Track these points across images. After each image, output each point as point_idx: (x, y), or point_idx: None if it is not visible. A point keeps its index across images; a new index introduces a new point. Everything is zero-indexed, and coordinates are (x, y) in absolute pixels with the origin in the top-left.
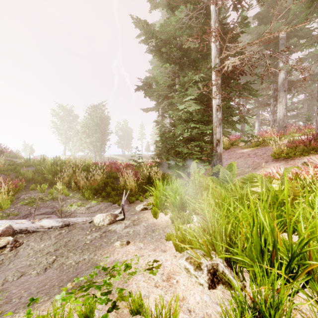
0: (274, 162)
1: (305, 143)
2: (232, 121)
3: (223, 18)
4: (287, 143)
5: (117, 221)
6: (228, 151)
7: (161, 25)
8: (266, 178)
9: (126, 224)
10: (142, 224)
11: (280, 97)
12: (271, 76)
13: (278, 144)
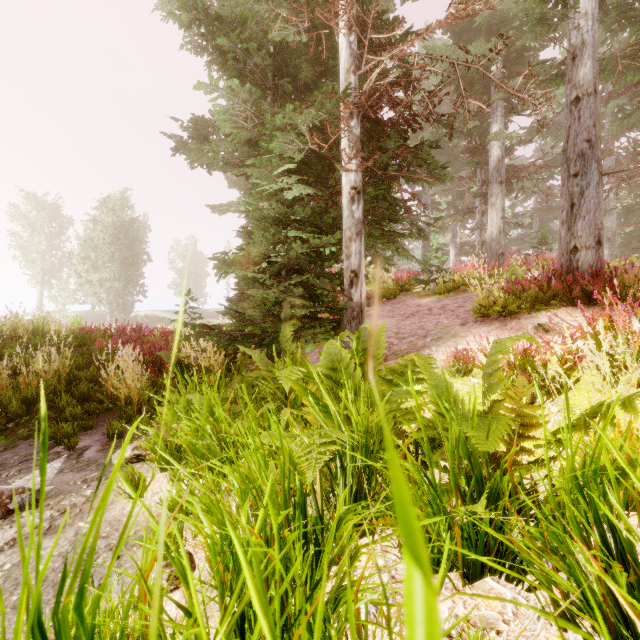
0: (479, 324)
1: (539, 285)
2: (392, 232)
3: None
4: (506, 284)
5: (7, 516)
6: (392, 303)
7: None
8: (456, 363)
9: (23, 529)
10: (77, 525)
11: (493, 194)
12: (476, 154)
13: (487, 289)
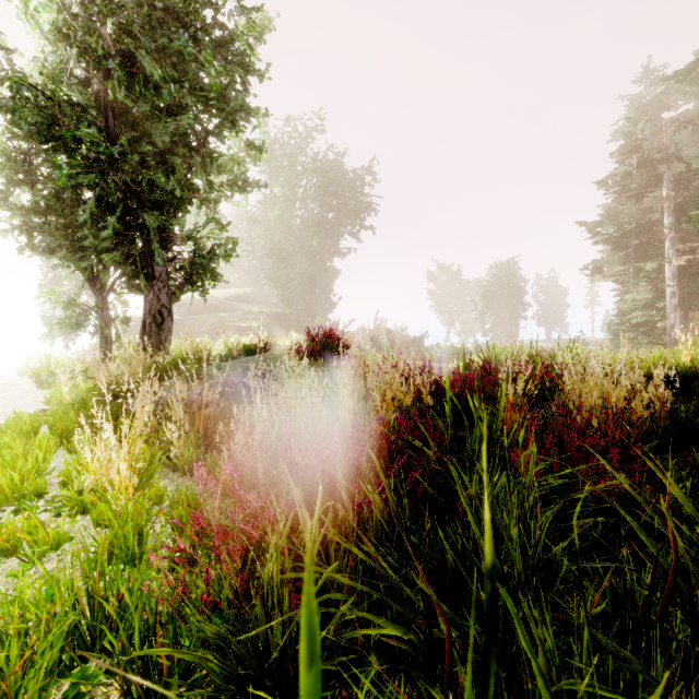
0: None
1: None
2: None
3: (696, 186)
4: None
5: None
6: None
7: (609, 219)
8: None
9: None
10: None
11: None
12: None
13: None
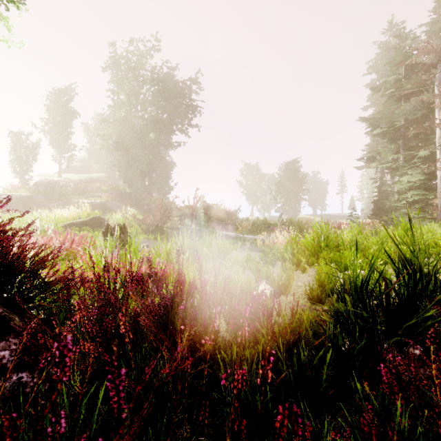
0: None
1: None
2: None
3: None
4: None
5: None
6: None
7: (385, 115)
8: None
9: None
10: None
11: None
12: None
13: None
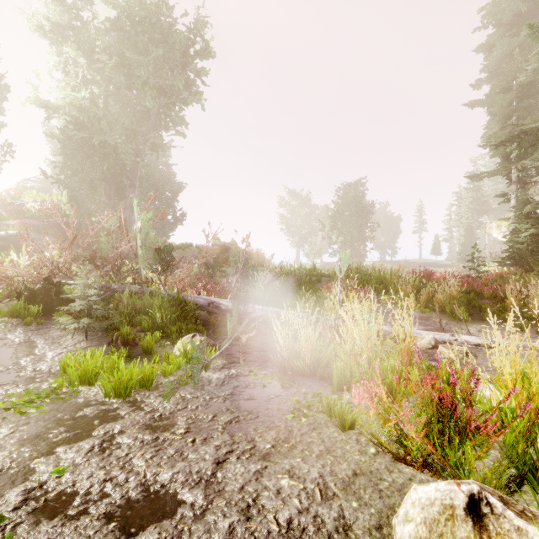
0: None
1: None
2: None
3: None
4: None
5: None
6: None
7: None
8: None
9: None
10: None
11: None
12: None
13: None
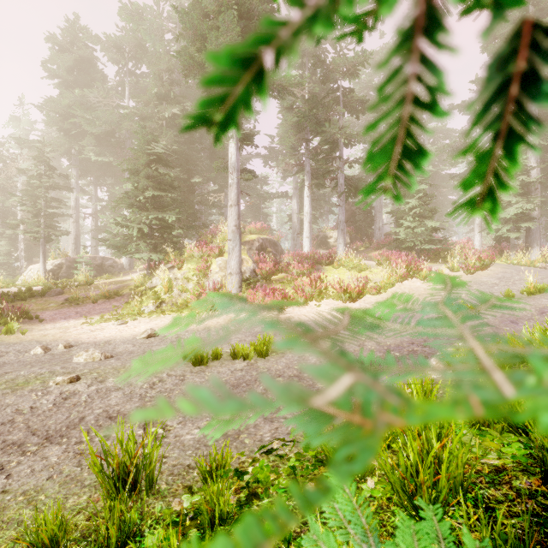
0: None
1: None
2: None
3: None
4: None
5: None
6: None
7: None
8: None
9: None
10: None
11: None
12: None
13: None
